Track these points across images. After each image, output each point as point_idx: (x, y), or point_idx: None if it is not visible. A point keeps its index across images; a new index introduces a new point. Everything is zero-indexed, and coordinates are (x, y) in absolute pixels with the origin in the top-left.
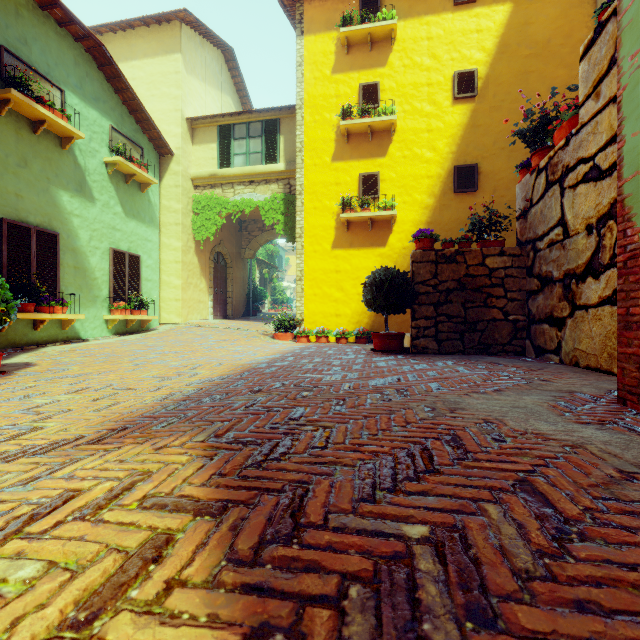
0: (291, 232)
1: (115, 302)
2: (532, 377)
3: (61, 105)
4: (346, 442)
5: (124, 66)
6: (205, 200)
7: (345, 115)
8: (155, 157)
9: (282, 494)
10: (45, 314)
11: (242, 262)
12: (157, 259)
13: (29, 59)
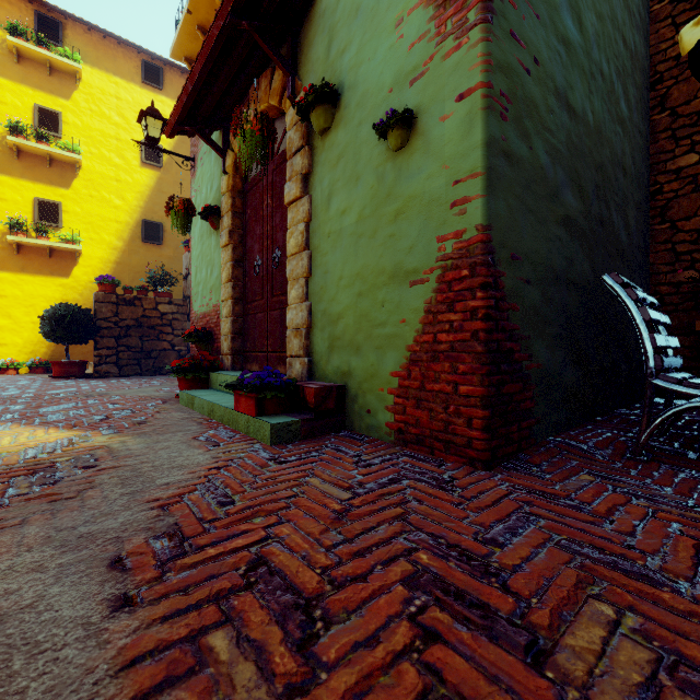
0: None
1: None
2: (169, 382)
3: None
4: (33, 406)
5: None
6: None
7: (15, 130)
8: None
9: (4, 415)
10: None
11: None
12: None
13: None
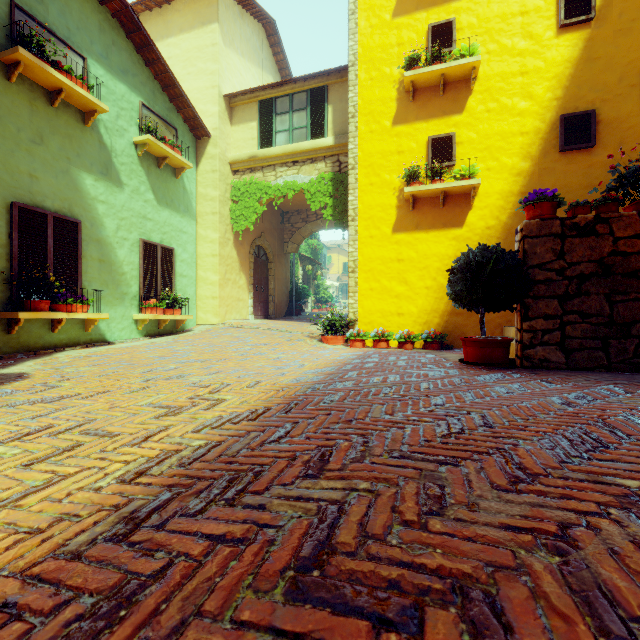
0: (341, 217)
1: (146, 300)
2: None
3: (83, 75)
4: None
5: (160, 45)
6: (244, 186)
7: (410, 65)
8: (191, 140)
9: None
10: (61, 313)
11: (284, 257)
12: (193, 253)
13: (46, 20)
